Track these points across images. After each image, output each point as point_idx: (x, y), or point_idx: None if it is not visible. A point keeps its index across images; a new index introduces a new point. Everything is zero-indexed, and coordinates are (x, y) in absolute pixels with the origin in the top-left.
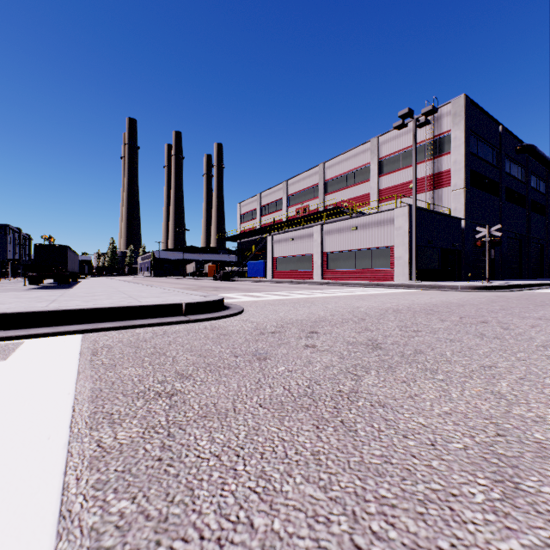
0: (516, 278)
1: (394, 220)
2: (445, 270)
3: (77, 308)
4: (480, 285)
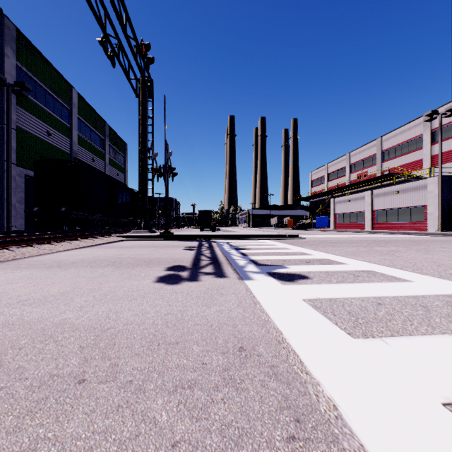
0: None
1: (427, 186)
2: None
3: (263, 234)
4: None
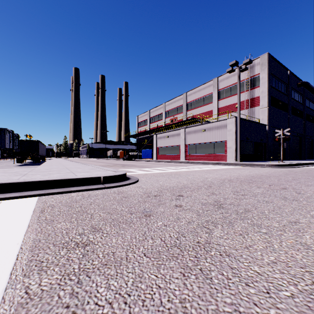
0: (298, 159)
1: (227, 125)
2: (256, 154)
3: (36, 180)
4: (278, 164)
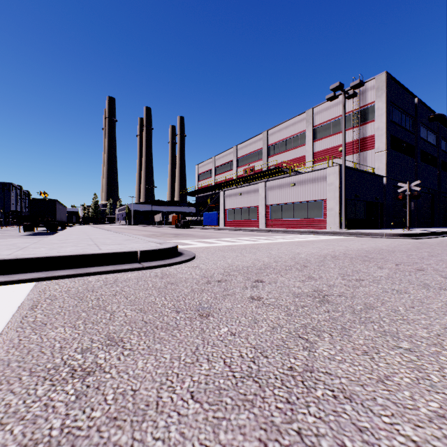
0: (429, 226)
1: (327, 177)
2: (370, 219)
3: (35, 256)
4: (403, 233)
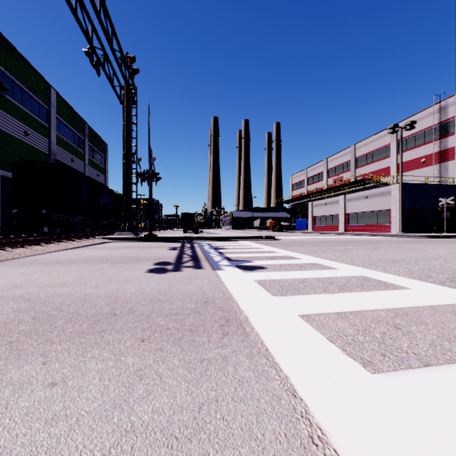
0: None
1: (391, 192)
2: (442, 225)
3: (242, 236)
4: (427, 235)
